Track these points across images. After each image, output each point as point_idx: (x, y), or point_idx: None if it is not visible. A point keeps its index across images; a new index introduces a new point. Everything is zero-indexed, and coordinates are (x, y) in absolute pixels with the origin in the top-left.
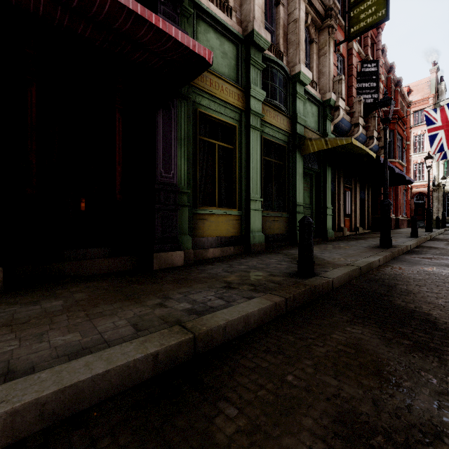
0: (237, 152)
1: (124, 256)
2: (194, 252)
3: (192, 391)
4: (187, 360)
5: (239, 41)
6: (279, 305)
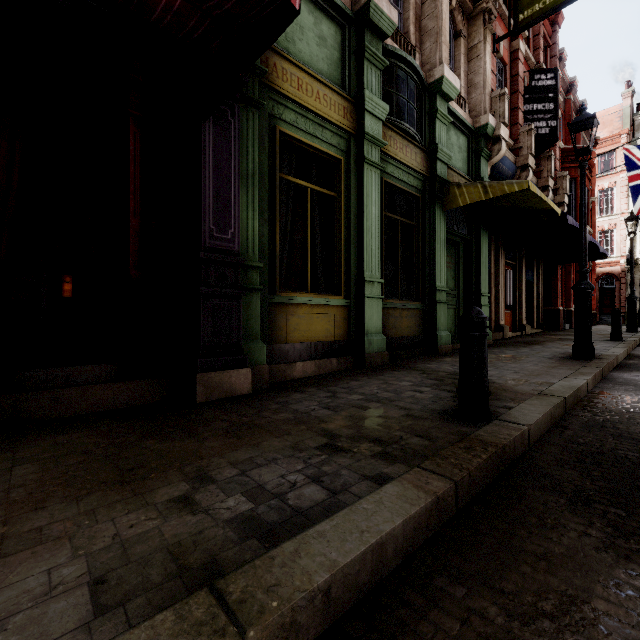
0: (343, 203)
1: (144, 379)
2: (271, 368)
3: None
4: None
5: (346, 20)
6: (444, 500)
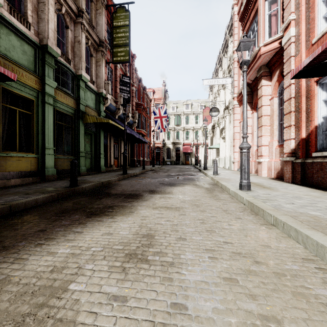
0: (35, 117)
1: None
2: None
3: (12, 216)
4: (7, 214)
5: (37, 46)
6: (54, 196)
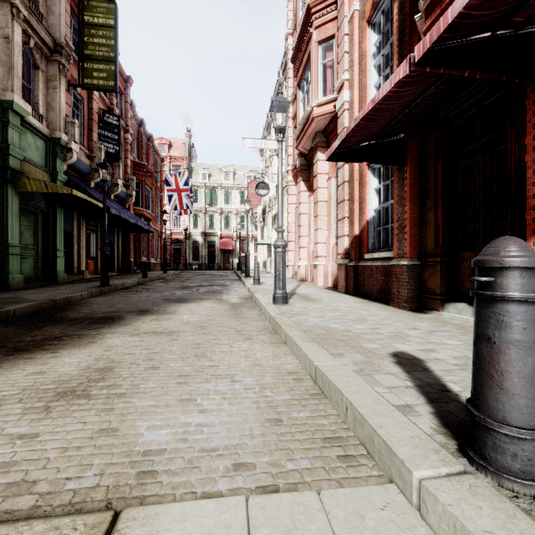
0: None
1: None
2: None
3: None
4: None
5: None
6: None
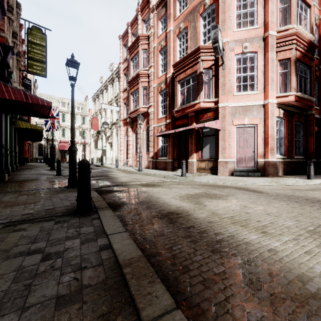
0: None
1: None
2: None
3: None
4: None
5: None
6: None
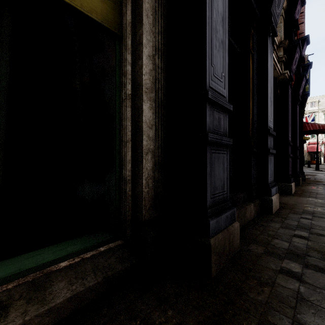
0: None
1: None
2: None
3: None
4: None
5: None
6: None
